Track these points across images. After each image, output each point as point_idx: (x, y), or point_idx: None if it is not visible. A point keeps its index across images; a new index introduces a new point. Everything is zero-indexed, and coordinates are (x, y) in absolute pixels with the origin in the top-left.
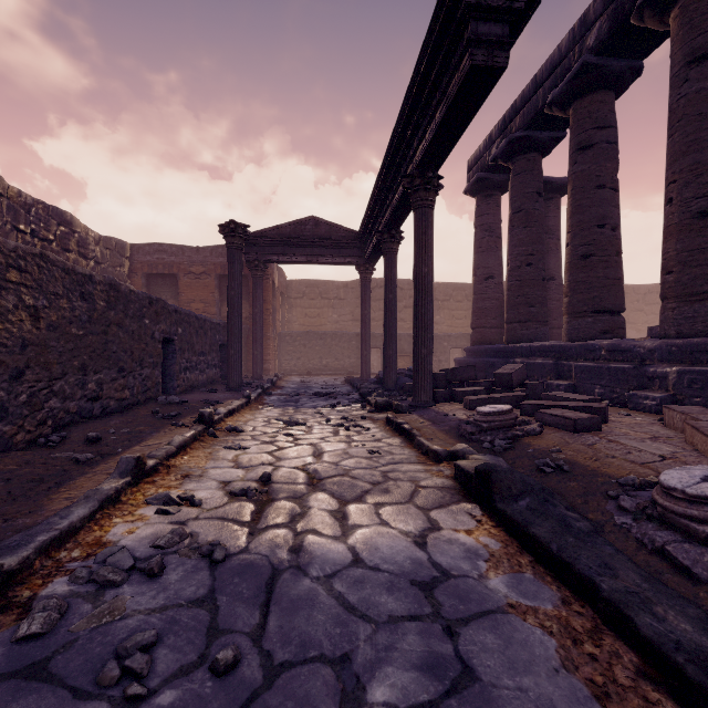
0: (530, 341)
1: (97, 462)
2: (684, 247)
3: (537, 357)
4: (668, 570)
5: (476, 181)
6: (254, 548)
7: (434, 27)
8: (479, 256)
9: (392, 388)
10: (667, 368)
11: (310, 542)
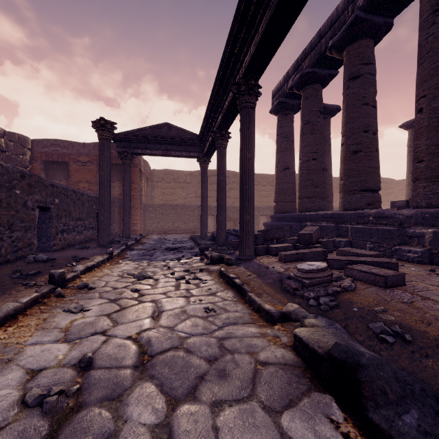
0: (315, 210)
1: None
2: (432, 142)
3: (321, 222)
4: None
5: (278, 104)
6: None
7: None
8: (280, 154)
9: (222, 244)
10: (424, 230)
11: None
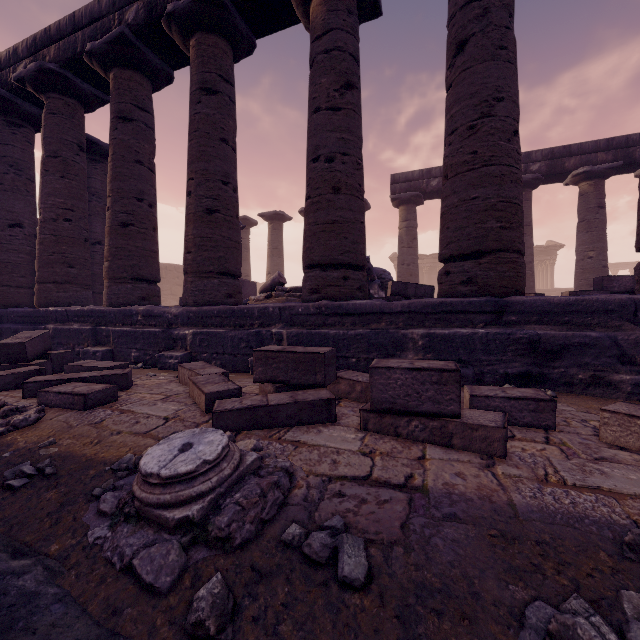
0: (69, 305)
1: None
2: (198, 233)
3: (75, 323)
4: (131, 598)
5: None
6: None
7: None
8: None
9: None
10: (187, 331)
11: None
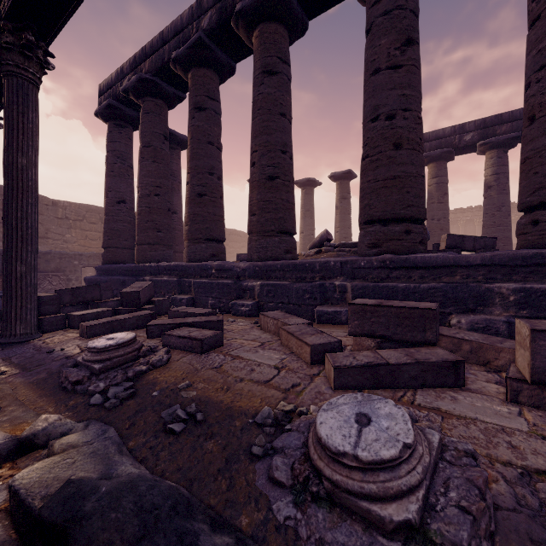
0: (158, 261)
1: None
2: (262, 198)
3: (164, 275)
4: None
5: (108, 107)
6: None
7: None
8: (111, 179)
9: None
10: (254, 283)
11: None
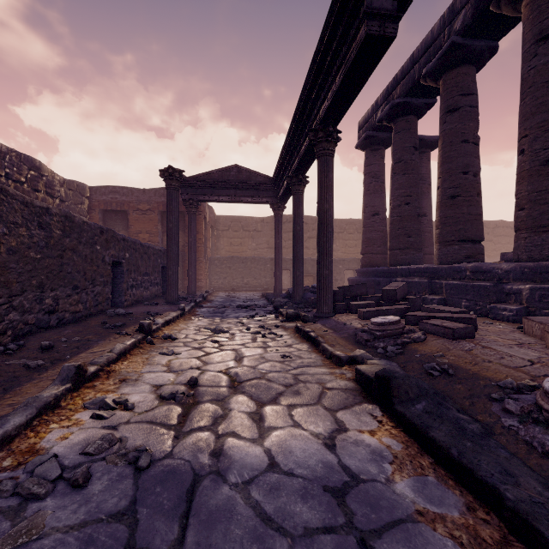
0: (408, 264)
1: (46, 369)
2: (534, 188)
3: (414, 277)
4: None
5: (365, 138)
6: (178, 452)
7: (335, 3)
8: (367, 197)
9: (299, 302)
10: (521, 286)
11: (229, 446)
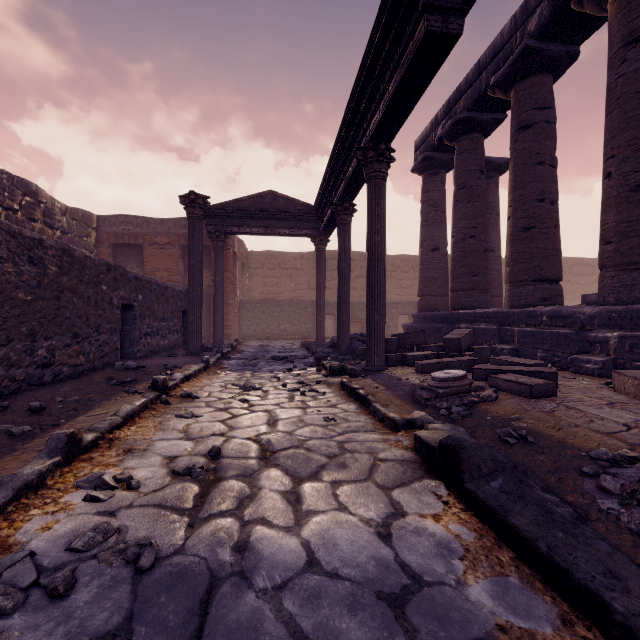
0: (473, 308)
1: (34, 436)
2: (622, 218)
3: (480, 323)
4: None
5: (422, 160)
6: (192, 546)
7: None
8: (425, 229)
9: (345, 352)
10: (608, 334)
11: (258, 537)
